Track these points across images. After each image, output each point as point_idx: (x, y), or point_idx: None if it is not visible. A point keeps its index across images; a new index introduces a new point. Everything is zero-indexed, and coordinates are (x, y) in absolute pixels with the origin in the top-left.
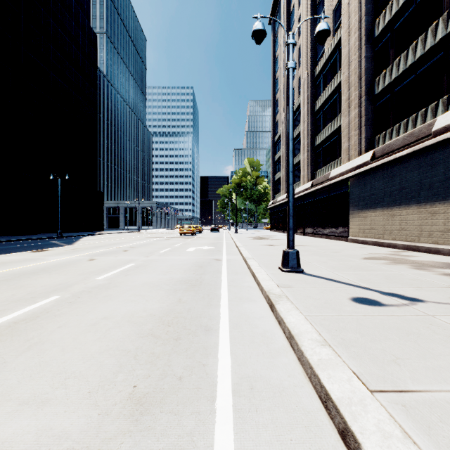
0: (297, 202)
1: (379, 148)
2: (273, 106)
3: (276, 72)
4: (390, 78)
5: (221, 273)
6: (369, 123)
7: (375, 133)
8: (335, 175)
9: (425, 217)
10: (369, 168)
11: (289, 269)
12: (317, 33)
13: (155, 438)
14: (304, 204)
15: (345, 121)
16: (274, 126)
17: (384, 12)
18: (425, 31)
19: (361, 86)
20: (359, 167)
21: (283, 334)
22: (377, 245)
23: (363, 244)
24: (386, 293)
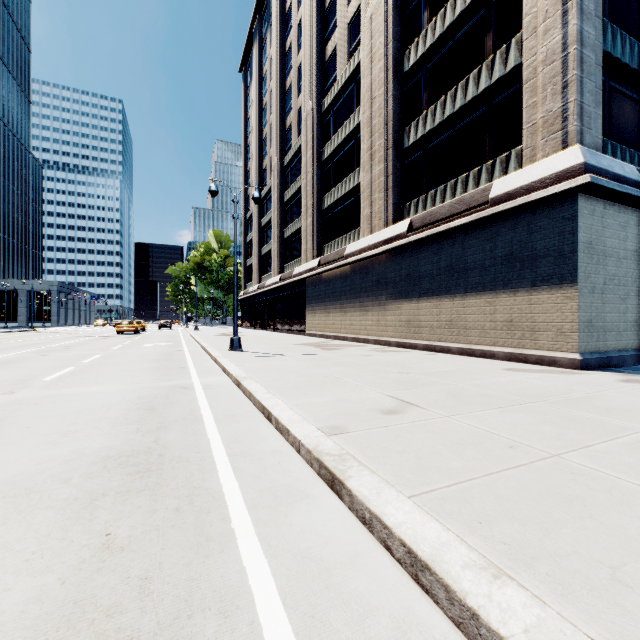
0: (268, 295)
1: (323, 257)
2: (244, 175)
3: (249, 135)
4: (331, 201)
5: (186, 355)
6: (320, 232)
7: (324, 242)
8: (297, 273)
9: (343, 315)
10: (316, 273)
11: (234, 349)
12: (253, 197)
13: (175, 376)
14: (275, 298)
15: (304, 225)
16: (246, 200)
17: (328, 145)
18: (346, 178)
19: (314, 198)
20: (311, 270)
21: (218, 366)
22: (322, 337)
23: (314, 337)
24: (276, 354)
